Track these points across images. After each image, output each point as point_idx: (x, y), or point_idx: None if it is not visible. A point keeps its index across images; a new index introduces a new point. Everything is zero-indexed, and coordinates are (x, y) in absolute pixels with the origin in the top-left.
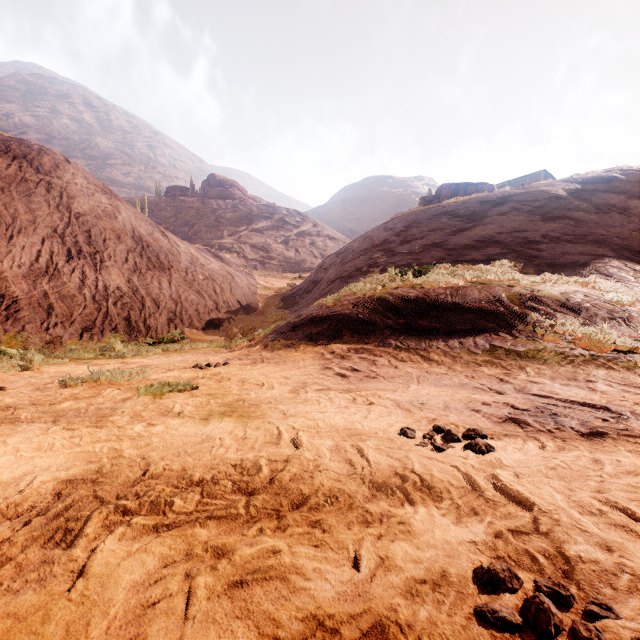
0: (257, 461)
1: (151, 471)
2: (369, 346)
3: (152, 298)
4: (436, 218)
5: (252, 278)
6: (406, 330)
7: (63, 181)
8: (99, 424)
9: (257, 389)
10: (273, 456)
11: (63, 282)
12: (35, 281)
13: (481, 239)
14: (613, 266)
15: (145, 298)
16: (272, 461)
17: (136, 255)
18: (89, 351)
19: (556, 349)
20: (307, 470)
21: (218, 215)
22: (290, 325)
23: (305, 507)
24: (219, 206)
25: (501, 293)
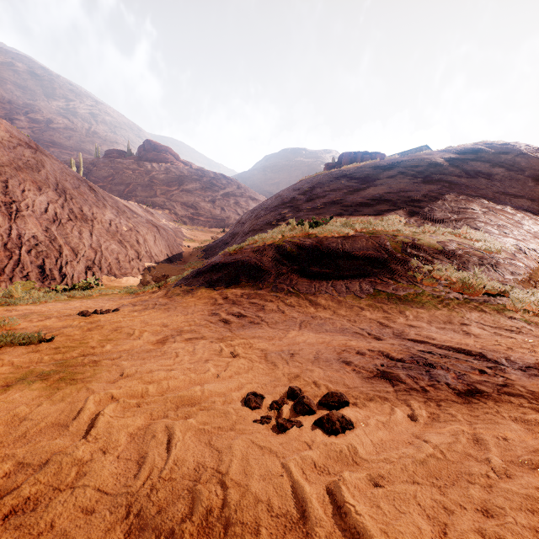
0: None
1: None
2: (262, 291)
3: (70, 247)
4: (336, 180)
5: (179, 231)
6: (299, 276)
7: None
8: None
9: (123, 339)
10: (32, 455)
11: None
12: None
13: (373, 198)
14: (481, 221)
15: (63, 247)
16: (23, 466)
17: (57, 206)
18: None
19: (433, 293)
20: (59, 486)
21: (152, 176)
22: (194, 272)
23: None
24: (153, 168)
25: (386, 242)
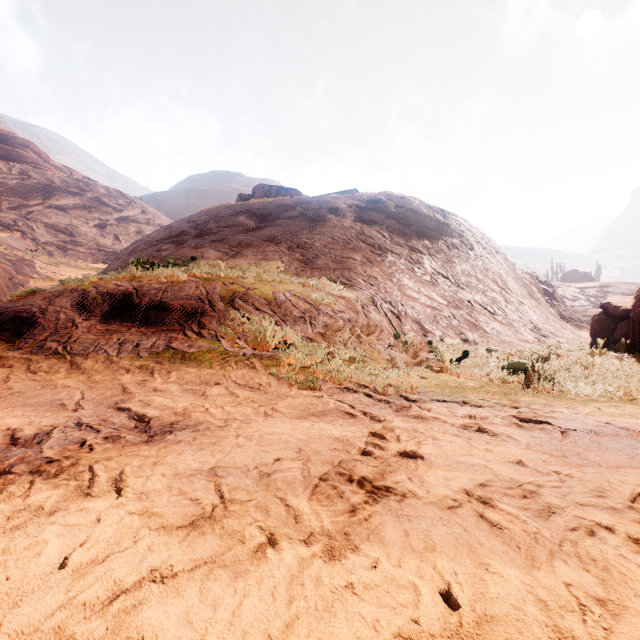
0: None
1: None
2: (15, 353)
3: None
4: (237, 215)
5: (29, 265)
6: (86, 331)
7: None
8: None
9: None
10: None
11: None
12: None
13: (266, 239)
14: (355, 272)
15: None
16: None
17: None
18: None
19: (228, 349)
20: None
21: None
22: None
23: None
24: None
25: (217, 290)
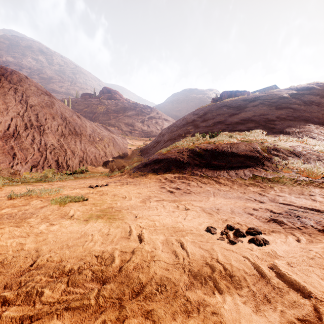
0: (112, 253)
1: (37, 262)
2: (186, 175)
3: (71, 150)
4: (220, 108)
5: (125, 140)
6: (206, 166)
7: (24, 88)
8: (19, 224)
9: (122, 200)
10: (124, 248)
11: (22, 141)
12: (6, 140)
13: (244, 119)
14: (314, 133)
15: (67, 150)
16: (123, 252)
17: (63, 127)
18: (34, 178)
19: (289, 177)
20: (146, 260)
21: (108, 108)
22: (143, 164)
23: (141, 296)
24: (108, 103)
25: (257, 146)
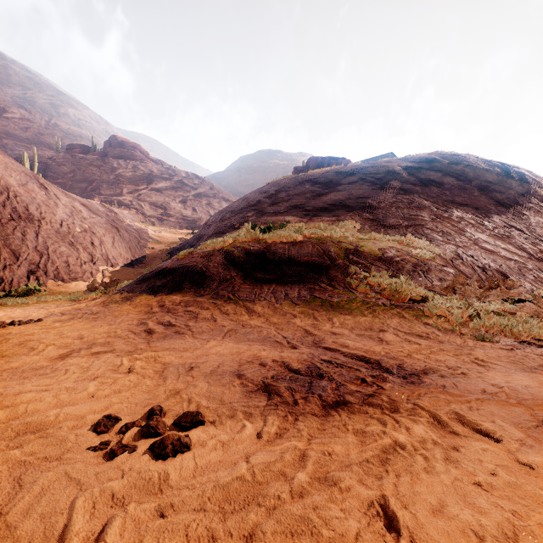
0: None
1: None
2: (202, 298)
3: (11, 249)
4: (302, 184)
5: (145, 233)
6: (242, 282)
7: None
8: None
9: (20, 355)
10: None
11: None
12: None
13: (333, 203)
14: (428, 228)
15: (1, 249)
16: None
17: None
18: None
19: (365, 299)
20: None
21: (118, 174)
22: (140, 277)
23: None
24: (119, 165)
25: (331, 248)
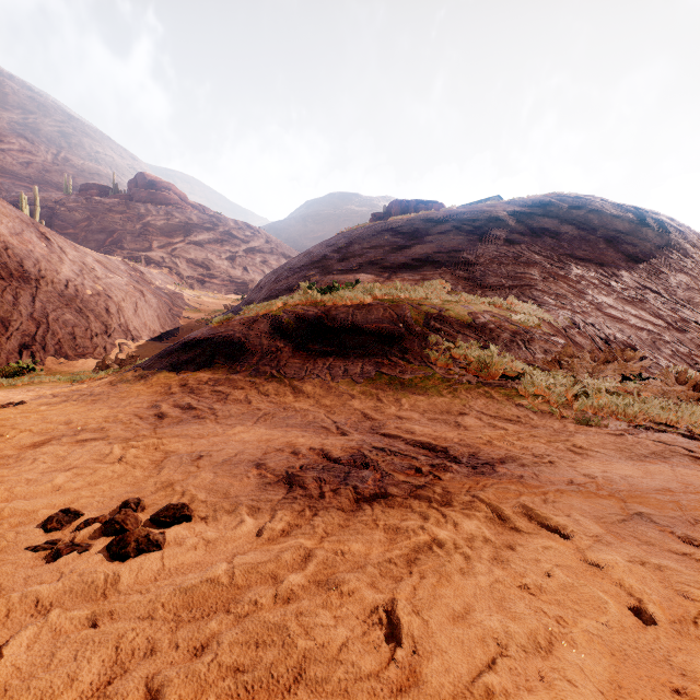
0: None
1: None
2: (237, 376)
3: None
4: (380, 234)
5: (180, 298)
6: (291, 355)
7: None
8: None
9: None
10: None
11: None
12: None
13: (419, 258)
14: (538, 289)
15: None
16: None
17: None
18: None
19: (446, 376)
20: None
21: (146, 222)
22: (162, 351)
23: None
24: (148, 211)
25: (407, 312)
